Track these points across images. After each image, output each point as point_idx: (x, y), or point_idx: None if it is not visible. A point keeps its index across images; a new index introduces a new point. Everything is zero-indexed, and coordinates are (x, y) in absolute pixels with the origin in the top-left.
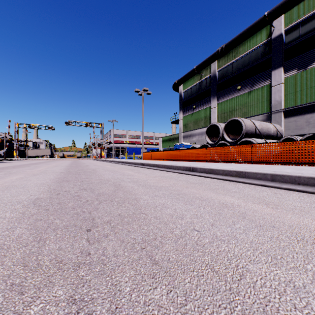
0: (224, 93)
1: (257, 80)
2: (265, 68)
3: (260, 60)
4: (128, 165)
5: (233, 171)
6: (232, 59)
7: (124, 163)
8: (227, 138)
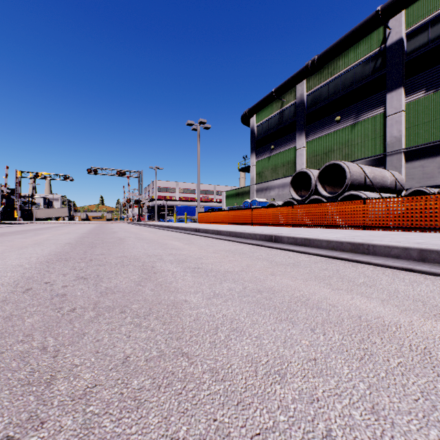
0: (315, 127)
1: (365, 108)
2: (376, 90)
3: (369, 78)
4: (175, 232)
5: (345, 243)
6: (327, 78)
7: (170, 228)
8: (322, 191)
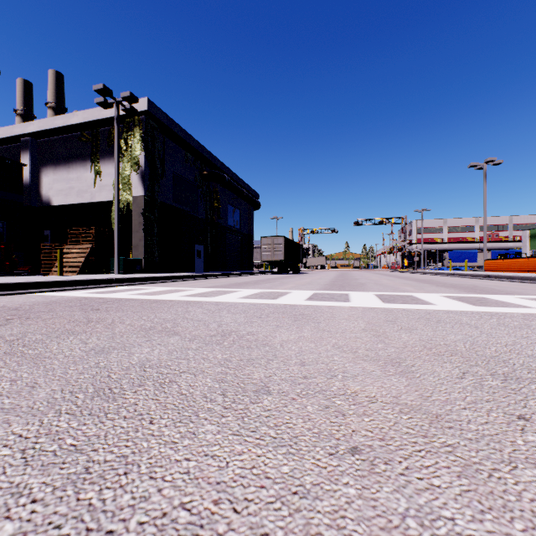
0: None
1: None
2: None
3: None
4: (463, 278)
5: None
6: None
7: (455, 275)
8: None
